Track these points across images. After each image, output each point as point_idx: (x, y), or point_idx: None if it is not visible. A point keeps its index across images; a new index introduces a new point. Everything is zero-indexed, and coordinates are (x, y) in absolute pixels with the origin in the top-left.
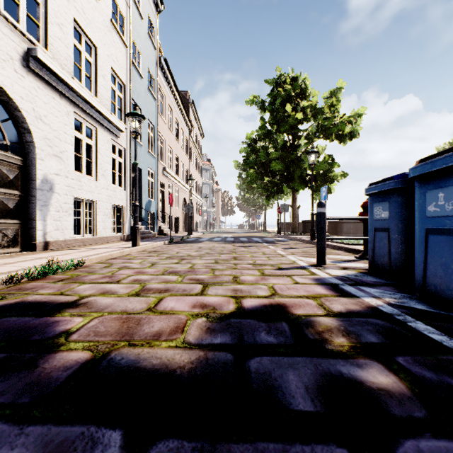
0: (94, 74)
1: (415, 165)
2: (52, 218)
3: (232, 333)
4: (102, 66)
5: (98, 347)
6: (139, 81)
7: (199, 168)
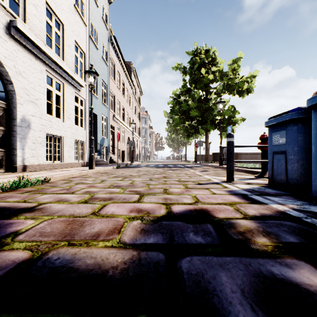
0: (62, 44)
1: (312, 96)
2: (29, 148)
3: (163, 234)
4: (68, 38)
5: (38, 246)
6: (95, 51)
7: (139, 116)
